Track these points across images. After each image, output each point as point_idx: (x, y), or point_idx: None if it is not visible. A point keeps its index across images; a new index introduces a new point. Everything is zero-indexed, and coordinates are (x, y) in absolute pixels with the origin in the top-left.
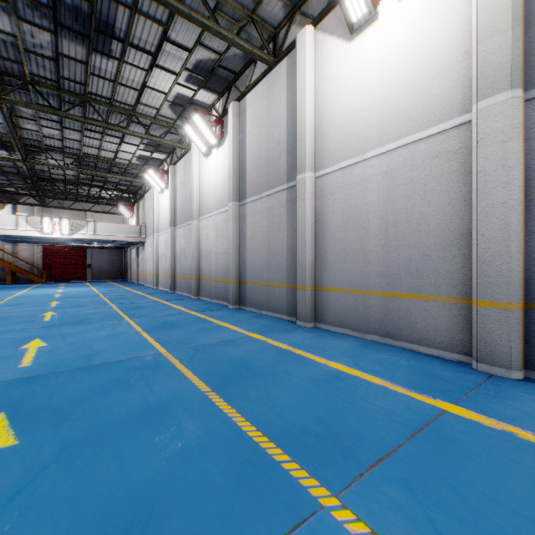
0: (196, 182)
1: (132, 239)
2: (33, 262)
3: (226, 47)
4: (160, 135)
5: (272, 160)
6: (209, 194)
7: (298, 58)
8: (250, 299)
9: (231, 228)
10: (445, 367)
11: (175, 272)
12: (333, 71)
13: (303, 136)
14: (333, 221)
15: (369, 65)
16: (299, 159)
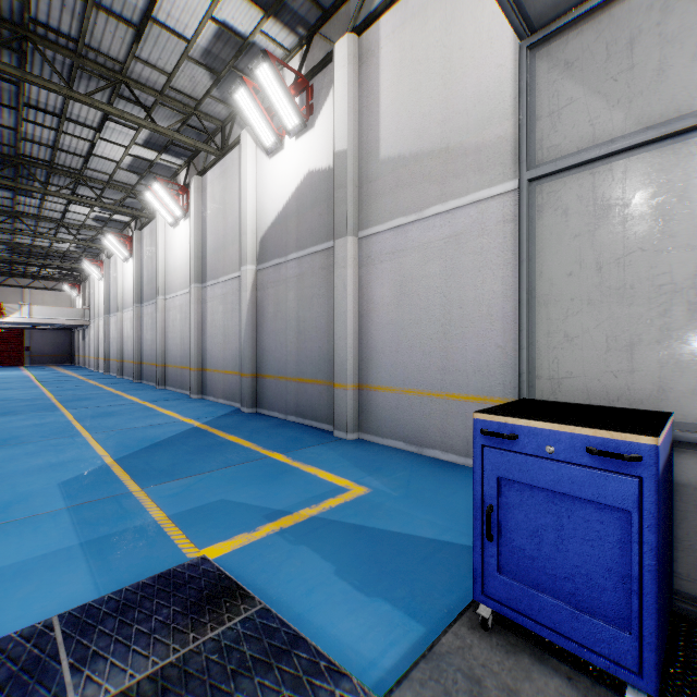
0: (120, 281)
1: (74, 322)
2: None
3: (123, 199)
4: (87, 240)
5: (153, 281)
6: (128, 293)
7: (157, 225)
8: (145, 375)
9: (135, 323)
10: (181, 397)
11: (109, 355)
12: (170, 240)
13: (158, 274)
14: (170, 327)
15: (178, 246)
16: (157, 287)
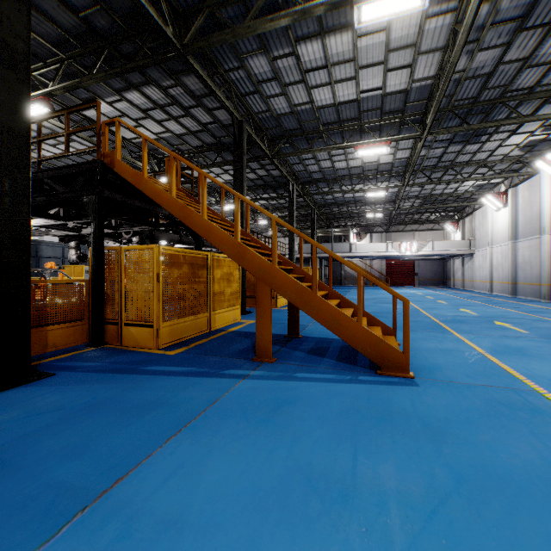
0: (545, 202)
1: (462, 252)
2: (380, 271)
3: None
4: (505, 172)
5: None
6: None
7: None
8: None
9: None
10: None
11: (515, 279)
12: None
13: None
14: None
15: None
16: None
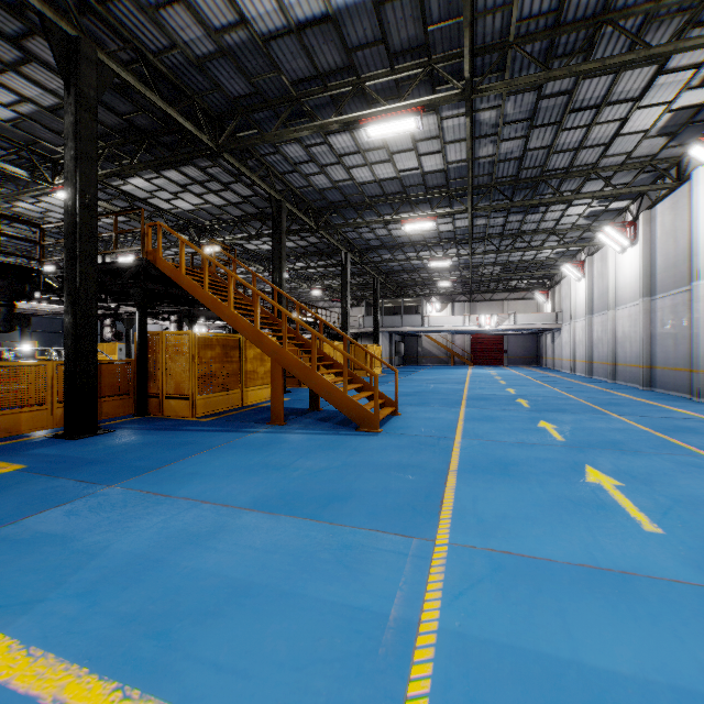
0: (612, 276)
1: (548, 326)
2: (464, 348)
3: (631, 179)
4: (575, 241)
5: (676, 264)
6: (624, 287)
7: (691, 190)
8: (658, 382)
9: (641, 321)
10: None
11: (591, 358)
12: None
13: (694, 253)
14: None
15: None
16: (692, 270)
